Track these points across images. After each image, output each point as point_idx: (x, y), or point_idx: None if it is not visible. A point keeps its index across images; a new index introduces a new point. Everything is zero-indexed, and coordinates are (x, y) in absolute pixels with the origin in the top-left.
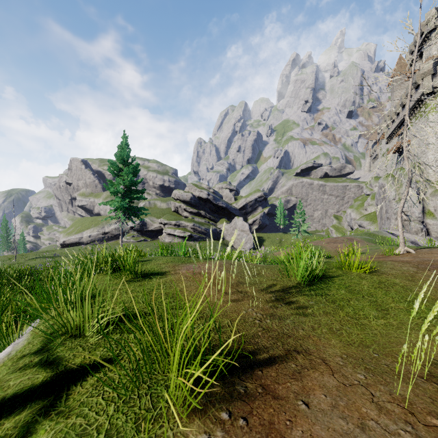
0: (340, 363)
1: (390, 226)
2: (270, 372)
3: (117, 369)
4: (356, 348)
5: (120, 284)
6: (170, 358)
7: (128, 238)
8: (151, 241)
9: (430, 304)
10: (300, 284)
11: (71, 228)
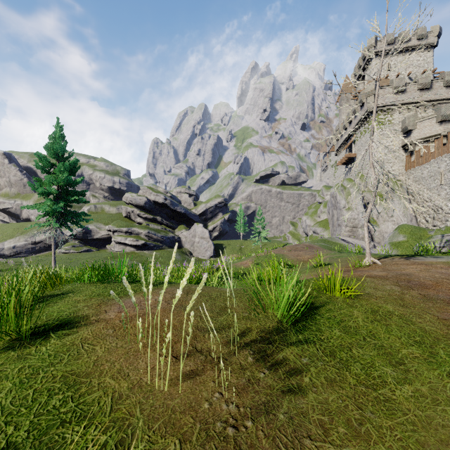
0: None
1: (341, 232)
2: None
3: None
4: None
5: None
6: None
7: (67, 248)
8: (97, 252)
9: (446, 346)
10: (282, 322)
11: None
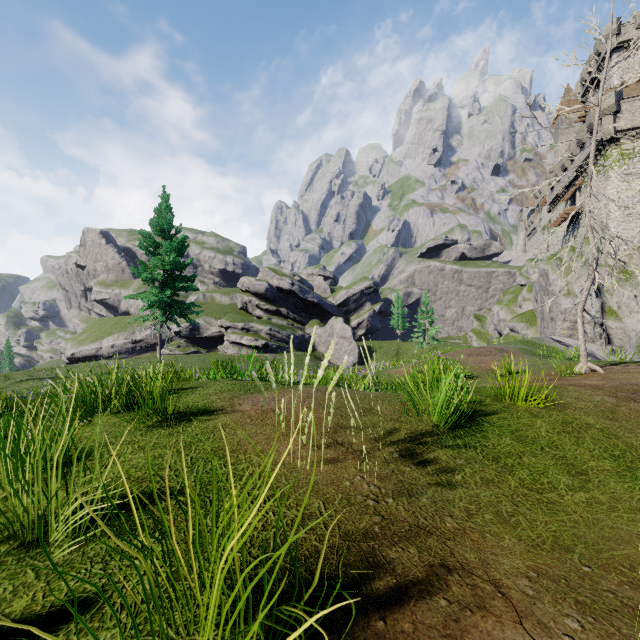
0: (528, 591)
1: (555, 330)
2: (401, 622)
3: (94, 626)
4: (550, 554)
5: (120, 442)
6: (205, 593)
7: (171, 349)
8: (207, 354)
9: None
10: (438, 427)
11: (84, 334)
